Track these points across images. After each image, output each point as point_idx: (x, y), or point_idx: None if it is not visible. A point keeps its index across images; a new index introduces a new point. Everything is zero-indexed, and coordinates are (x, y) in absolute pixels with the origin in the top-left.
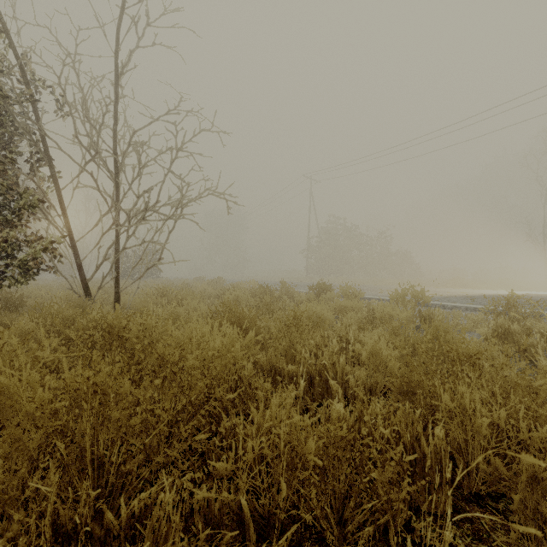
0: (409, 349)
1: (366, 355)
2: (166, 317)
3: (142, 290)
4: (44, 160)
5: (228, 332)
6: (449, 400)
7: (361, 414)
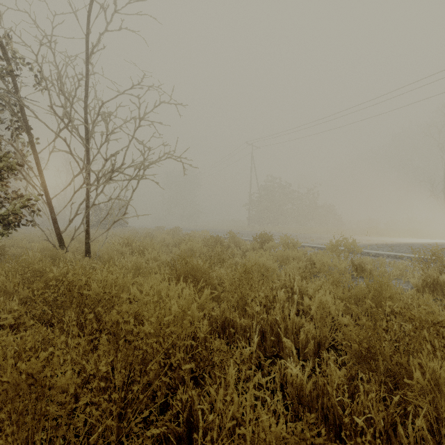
0: (352, 302)
1: (314, 309)
2: (128, 267)
3: (110, 239)
4: (23, 127)
5: (184, 294)
6: (420, 377)
7: (324, 387)
